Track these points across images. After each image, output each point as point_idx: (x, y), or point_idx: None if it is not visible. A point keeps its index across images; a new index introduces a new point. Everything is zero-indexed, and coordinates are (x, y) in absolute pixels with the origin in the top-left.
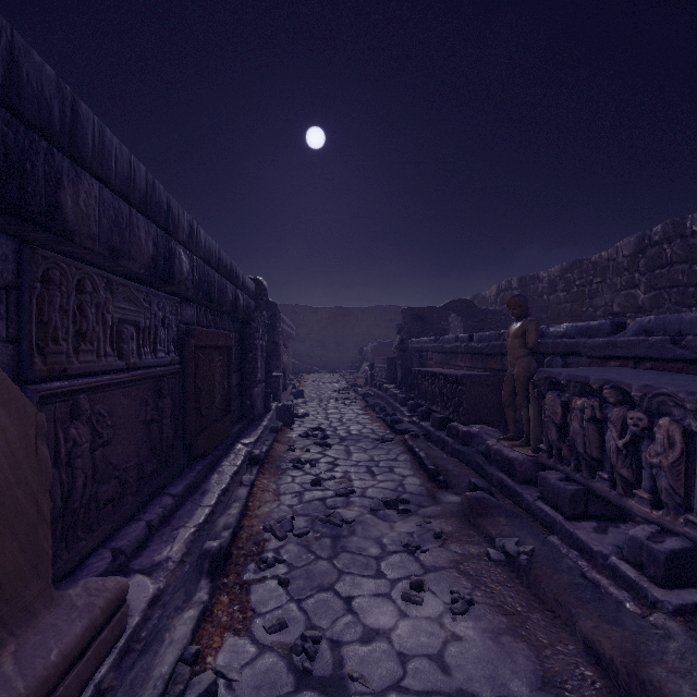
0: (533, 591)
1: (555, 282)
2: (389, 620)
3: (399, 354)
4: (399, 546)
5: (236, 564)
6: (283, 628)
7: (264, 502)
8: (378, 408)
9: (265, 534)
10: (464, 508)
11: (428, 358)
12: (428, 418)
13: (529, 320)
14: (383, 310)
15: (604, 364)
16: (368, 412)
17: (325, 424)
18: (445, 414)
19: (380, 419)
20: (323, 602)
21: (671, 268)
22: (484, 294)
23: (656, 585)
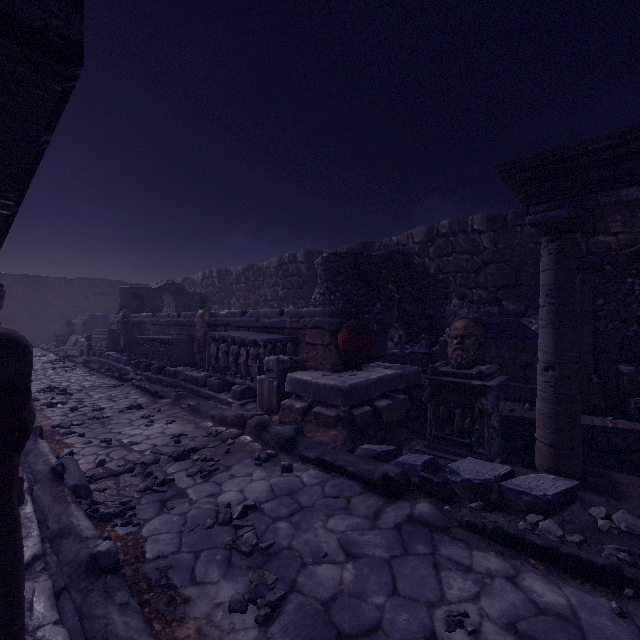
0: (198, 414)
1: (240, 277)
2: (140, 431)
3: (122, 326)
4: (140, 418)
5: (47, 437)
6: (91, 443)
7: (40, 421)
8: (105, 369)
9: (55, 429)
10: (173, 400)
11: (147, 329)
12: (149, 370)
13: (206, 309)
14: (93, 283)
15: (240, 330)
16: (94, 374)
17: (55, 384)
18: (162, 364)
19: (108, 376)
20: (107, 435)
21: (292, 278)
22: (193, 278)
23: (237, 401)
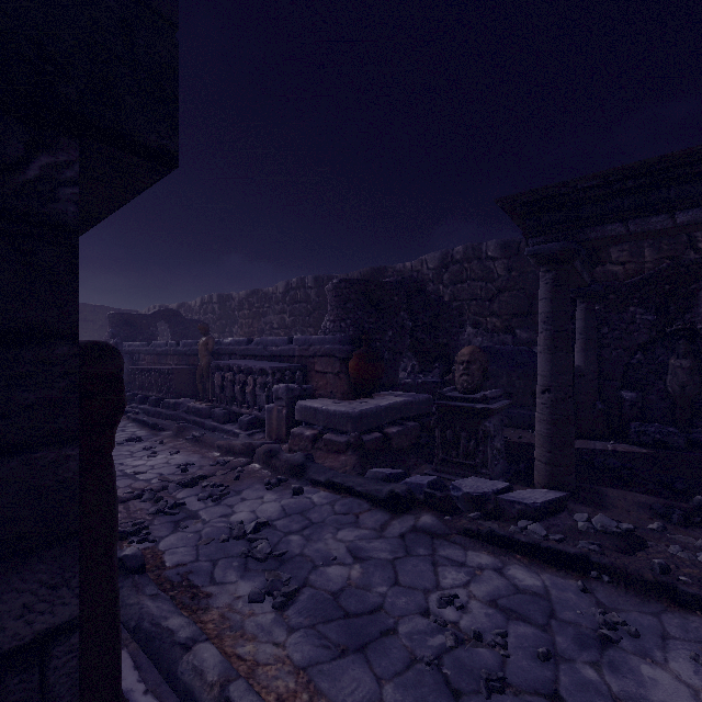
0: (204, 445)
1: (243, 303)
2: (144, 462)
3: None
4: (141, 449)
5: None
6: None
7: None
8: None
9: None
10: (175, 432)
11: (141, 359)
12: (145, 403)
13: (210, 337)
14: None
15: (245, 359)
16: None
17: None
18: (160, 396)
19: None
20: None
21: (300, 305)
22: (190, 304)
23: (244, 431)
